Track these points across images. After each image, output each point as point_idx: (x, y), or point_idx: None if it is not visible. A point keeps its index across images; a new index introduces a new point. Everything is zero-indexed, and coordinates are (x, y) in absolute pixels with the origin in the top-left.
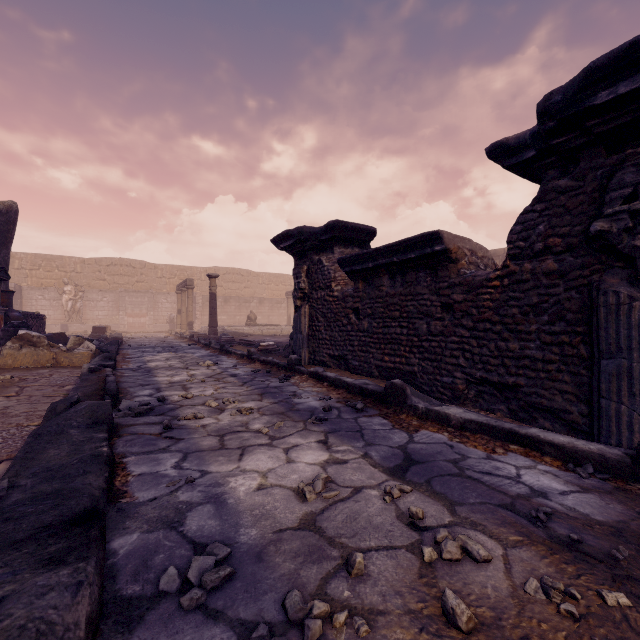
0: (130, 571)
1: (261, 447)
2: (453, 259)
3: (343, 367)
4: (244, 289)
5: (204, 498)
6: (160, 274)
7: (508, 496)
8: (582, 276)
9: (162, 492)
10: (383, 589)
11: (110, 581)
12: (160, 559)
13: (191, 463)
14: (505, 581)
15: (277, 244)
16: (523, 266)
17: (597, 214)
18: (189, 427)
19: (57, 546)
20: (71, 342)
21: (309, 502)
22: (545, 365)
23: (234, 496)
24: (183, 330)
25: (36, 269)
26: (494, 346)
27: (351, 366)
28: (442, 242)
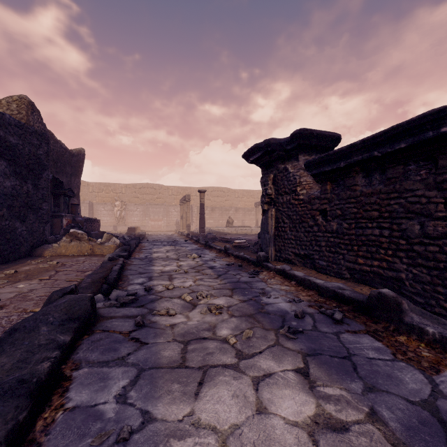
0: None
1: (225, 371)
2: None
3: (308, 265)
4: (225, 201)
5: None
6: (171, 193)
7: None
8: None
9: None
10: None
11: None
12: None
13: (139, 391)
14: None
15: (247, 158)
16: None
17: None
18: (158, 326)
19: None
20: (104, 238)
21: None
22: None
23: None
24: (184, 230)
25: (101, 192)
26: None
27: (318, 265)
28: None
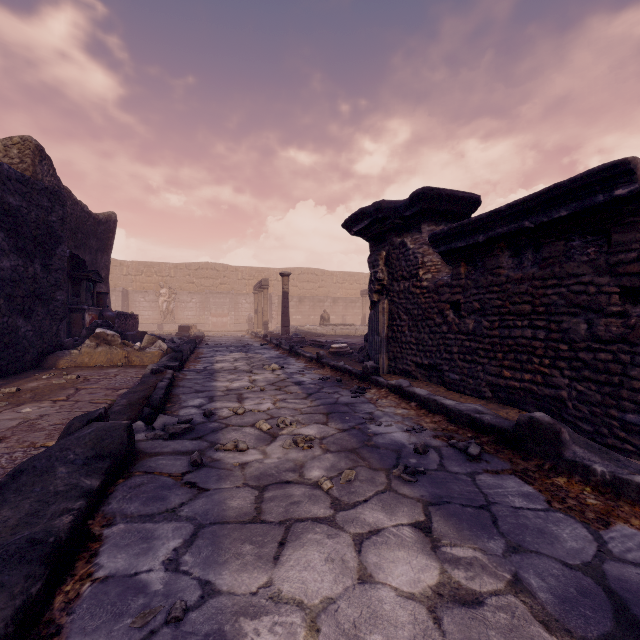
0: None
1: (316, 526)
2: None
3: (435, 380)
4: (318, 289)
5: None
6: (240, 276)
7: None
8: None
9: None
10: None
11: None
12: None
13: (197, 555)
14: None
15: (349, 228)
16: None
17: None
18: (223, 465)
19: None
20: (145, 341)
21: None
22: None
23: None
24: (259, 329)
25: (139, 275)
26: None
27: (447, 380)
28: (633, 179)
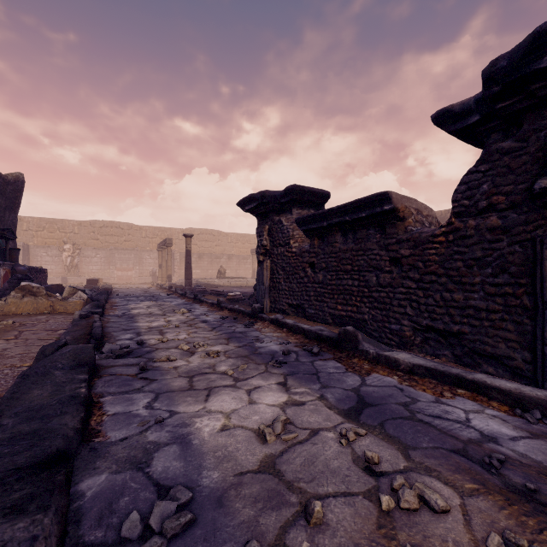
0: (95, 515)
1: (226, 388)
2: (401, 217)
3: (300, 315)
4: (215, 247)
5: (171, 438)
6: (144, 234)
7: (460, 441)
8: (525, 231)
9: (133, 432)
10: (342, 541)
11: (74, 526)
12: (125, 502)
13: (161, 403)
14: (465, 535)
15: (242, 207)
16: (467, 223)
17: (541, 172)
18: (162, 368)
19: (21, 492)
20: (66, 292)
21: (269, 444)
22: (489, 314)
23: (199, 437)
24: (163, 282)
25: (41, 230)
26: (439, 297)
27: (307, 314)
28: (391, 202)
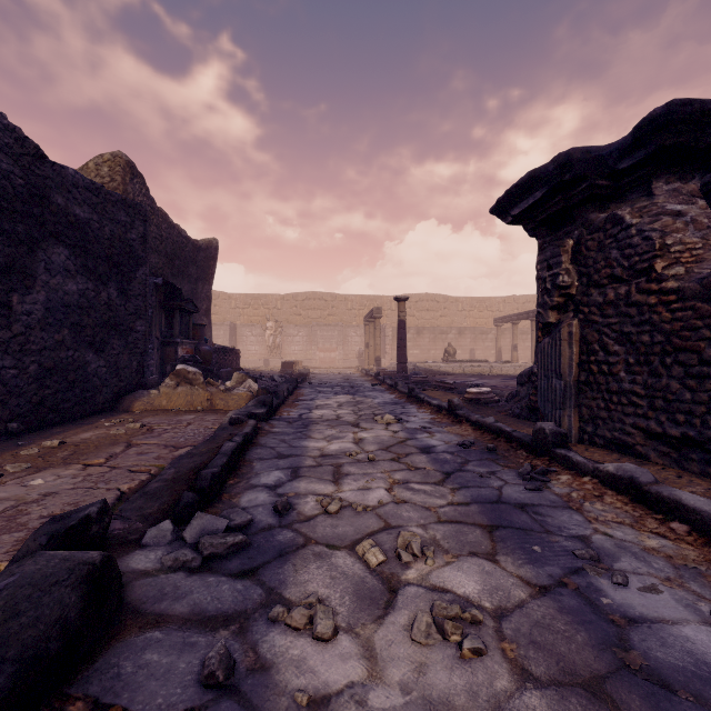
0: None
1: None
2: None
3: (694, 467)
4: (440, 318)
5: None
6: (350, 306)
7: None
8: None
9: None
10: None
11: None
12: None
13: None
14: None
15: (504, 212)
16: None
17: None
18: (271, 700)
19: None
20: (234, 380)
21: None
22: None
23: None
24: (370, 366)
25: (247, 308)
26: None
27: None
28: None
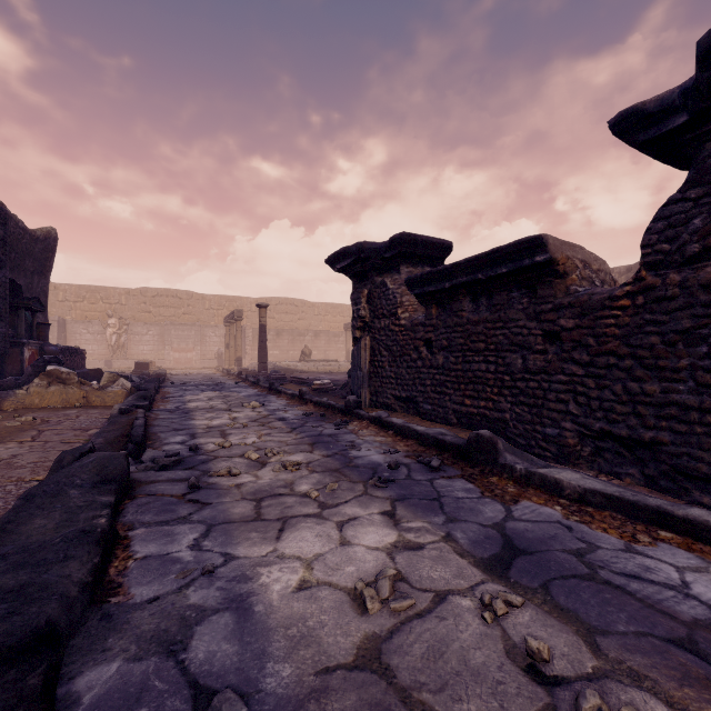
0: None
1: (307, 519)
2: (560, 273)
3: (412, 411)
4: (298, 321)
5: (223, 601)
6: (208, 305)
7: (679, 622)
8: None
9: (168, 588)
10: None
11: None
12: None
13: (214, 541)
14: None
15: (333, 265)
16: (667, 277)
17: None
18: (220, 487)
19: None
20: (105, 379)
21: (371, 615)
22: (703, 415)
23: (264, 600)
24: (231, 366)
25: (80, 301)
26: (621, 388)
27: (422, 410)
28: (546, 250)
